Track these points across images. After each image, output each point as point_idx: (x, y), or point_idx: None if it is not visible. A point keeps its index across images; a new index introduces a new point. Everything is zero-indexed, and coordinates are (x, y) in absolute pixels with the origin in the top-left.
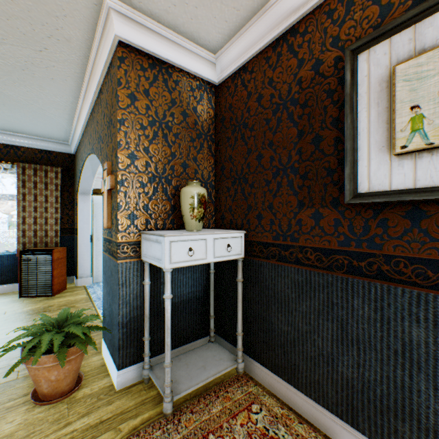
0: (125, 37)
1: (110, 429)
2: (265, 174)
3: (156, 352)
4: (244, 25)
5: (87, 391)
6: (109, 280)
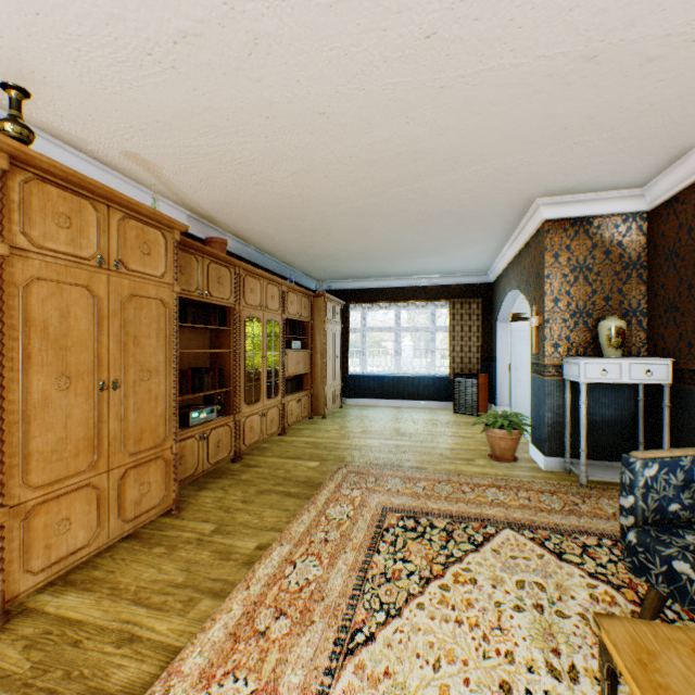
0: (549, 217)
1: (539, 479)
2: (692, 304)
3: (575, 455)
4: (666, 168)
5: (521, 464)
6: (535, 394)
